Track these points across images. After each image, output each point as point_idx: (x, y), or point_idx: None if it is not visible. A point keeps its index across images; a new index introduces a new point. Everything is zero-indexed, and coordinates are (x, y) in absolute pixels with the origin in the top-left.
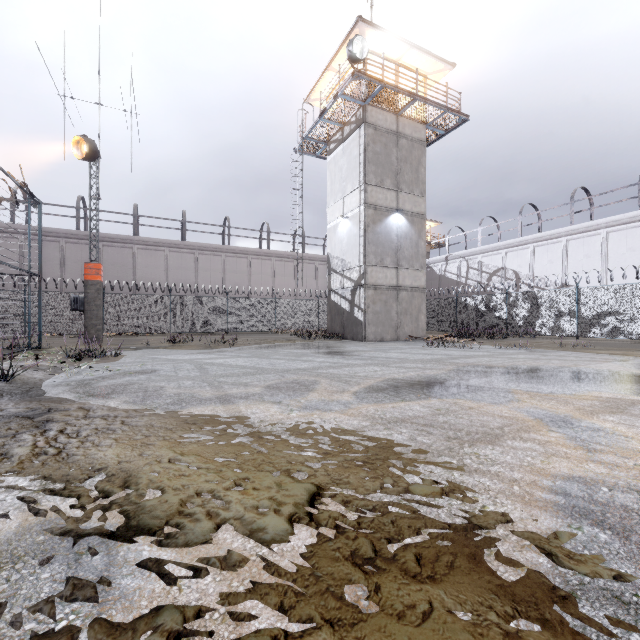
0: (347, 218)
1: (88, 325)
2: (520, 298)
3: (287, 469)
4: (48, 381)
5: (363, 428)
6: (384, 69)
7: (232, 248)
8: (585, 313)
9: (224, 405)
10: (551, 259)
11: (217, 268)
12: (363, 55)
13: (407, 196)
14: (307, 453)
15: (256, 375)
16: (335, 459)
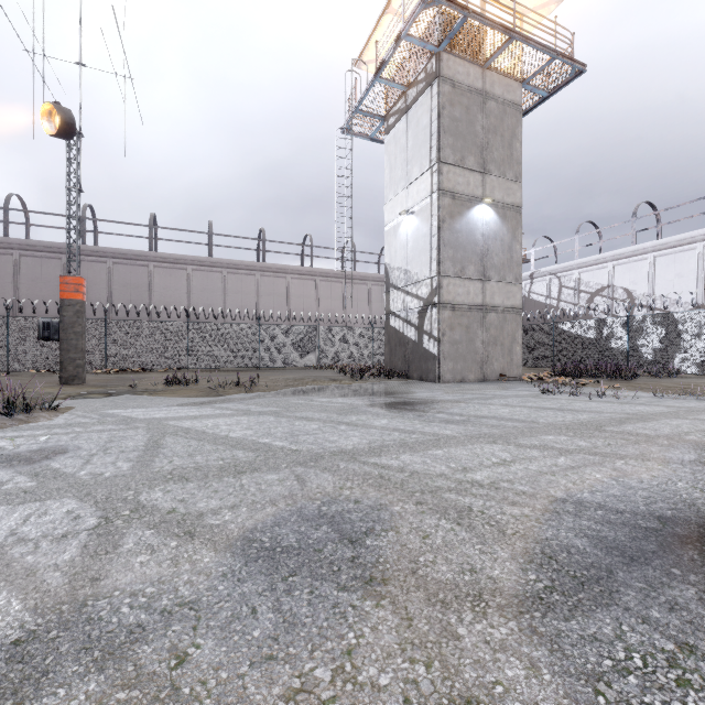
0: (413, 213)
1: (64, 359)
2: (649, 323)
3: None
4: None
5: None
6: None
7: (268, 266)
8: None
9: None
10: (680, 272)
11: (250, 290)
12: None
13: (497, 181)
14: None
15: (244, 476)
16: None
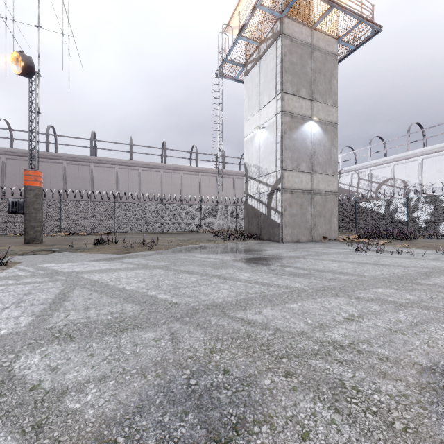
0: (264, 128)
1: (27, 227)
2: (422, 202)
3: None
4: None
5: None
6: None
7: (168, 165)
8: None
9: None
10: (440, 169)
11: (156, 181)
12: None
13: (321, 105)
14: None
15: (124, 334)
16: None
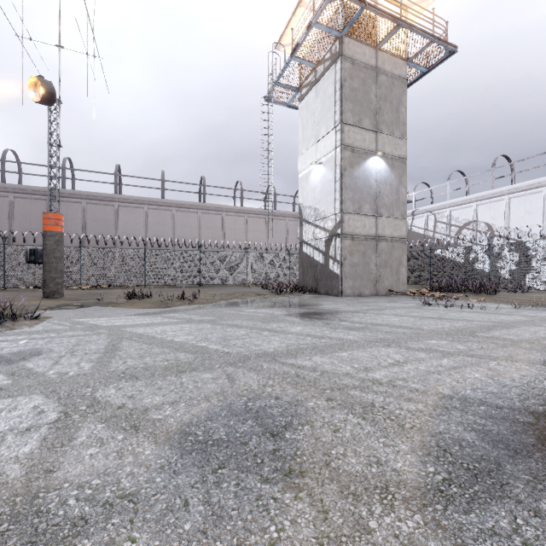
0: (321, 164)
1: (47, 278)
2: (506, 249)
3: None
4: None
5: None
6: None
7: (207, 205)
8: None
9: None
10: (530, 210)
11: (193, 224)
12: None
13: (387, 138)
14: None
15: (184, 375)
16: None
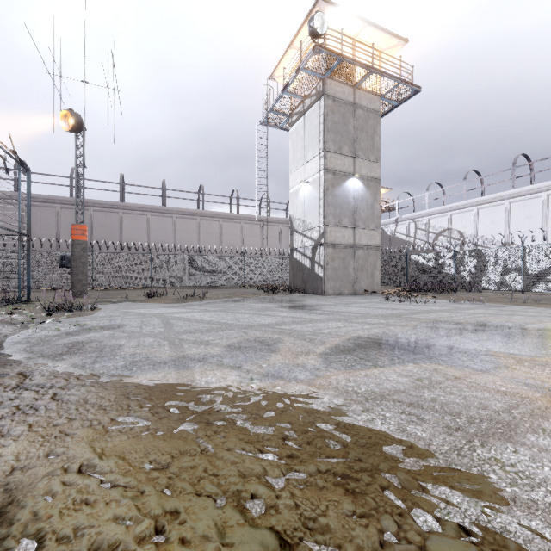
0: (308, 183)
1: (74, 280)
2: (467, 255)
3: (237, 491)
4: (11, 337)
5: (336, 409)
6: (342, 44)
7: (206, 212)
8: (530, 269)
9: (178, 371)
10: (494, 220)
11: (193, 230)
12: (323, 30)
13: (363, 162)
14: (267, 455)
15: (219, 331)
16: (305, 470)
